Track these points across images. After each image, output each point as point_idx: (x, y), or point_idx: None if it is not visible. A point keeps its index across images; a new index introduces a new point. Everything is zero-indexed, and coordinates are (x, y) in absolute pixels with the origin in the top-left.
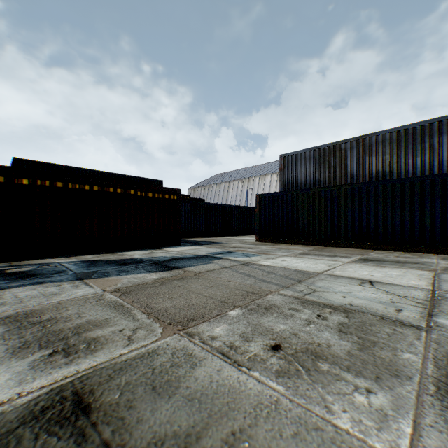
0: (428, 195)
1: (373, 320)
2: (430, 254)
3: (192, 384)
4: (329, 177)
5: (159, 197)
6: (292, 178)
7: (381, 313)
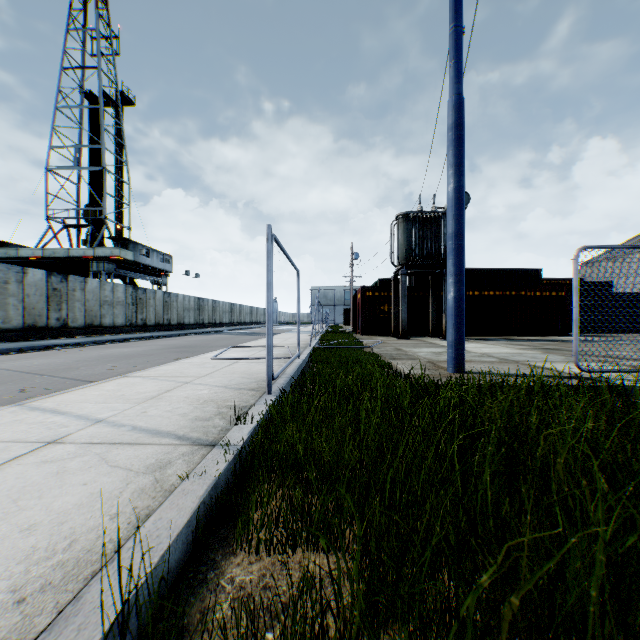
0: None
1: None
2: None
3: None
4: None
5: (545, 295)
6: None
7: None
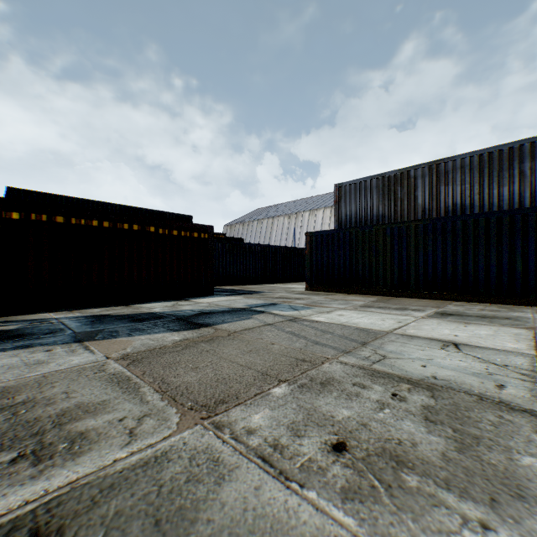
0: (519, 233)
1: (468, 401)
2: (522, 306)
3: (216, 515)
4: (395, 211)
5: (186, 236)
6: (350, 212)
7: (477, 390)
